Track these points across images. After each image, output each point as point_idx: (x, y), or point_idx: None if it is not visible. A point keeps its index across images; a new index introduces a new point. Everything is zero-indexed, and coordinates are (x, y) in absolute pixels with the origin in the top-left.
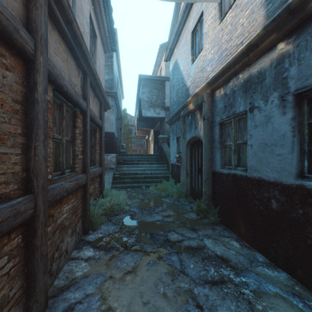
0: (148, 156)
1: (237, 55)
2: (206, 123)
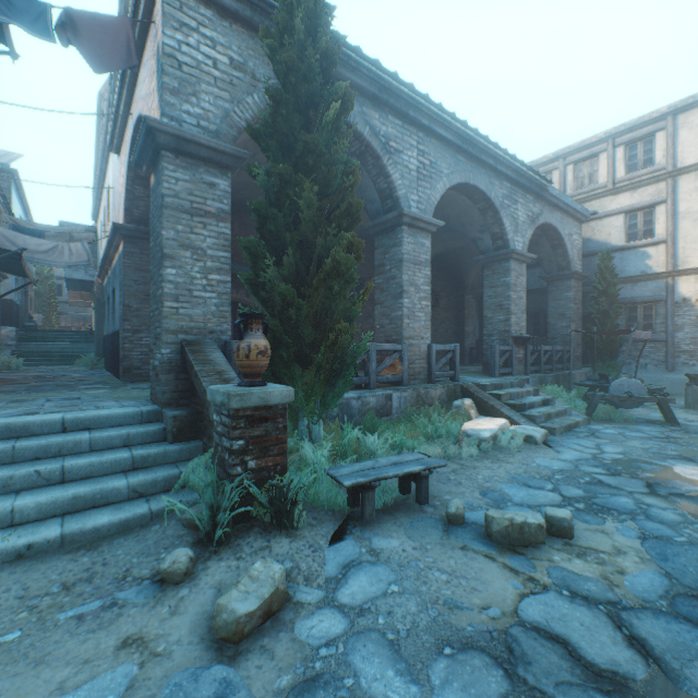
0: (74, 333)
1: (100, 272)
2: (99, 303)
